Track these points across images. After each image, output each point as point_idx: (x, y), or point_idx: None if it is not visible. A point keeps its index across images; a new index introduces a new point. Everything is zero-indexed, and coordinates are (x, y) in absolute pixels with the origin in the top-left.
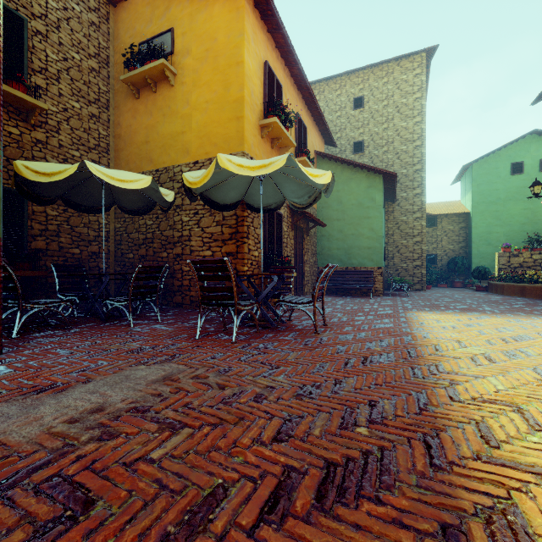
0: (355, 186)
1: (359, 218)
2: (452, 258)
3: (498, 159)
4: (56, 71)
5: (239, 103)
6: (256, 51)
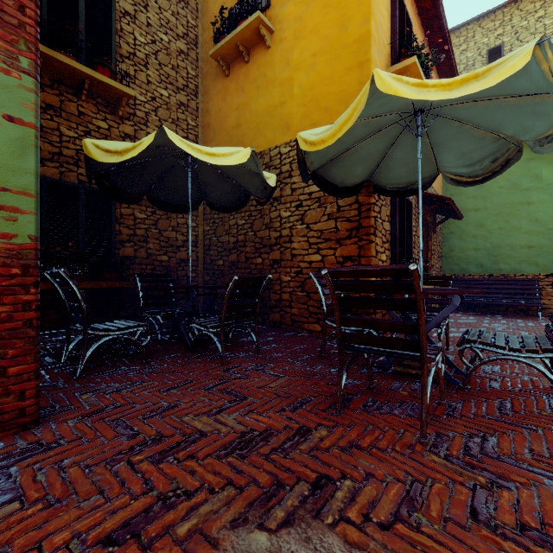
0: None
1: (512, 204)
2: None
3: None
4: (144, 56)
5: (362, 42)
6: None
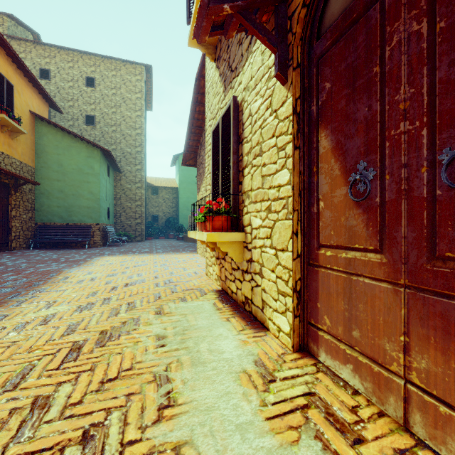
0: (75, 153)
1: (80, 181)
2: (168, 218)
3: None
4: None
5: None
6: None
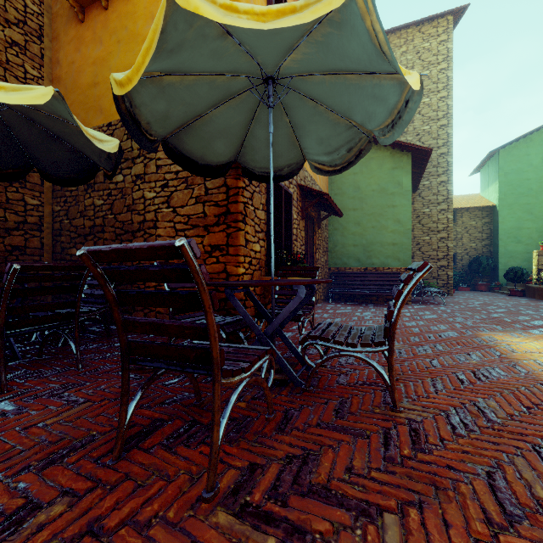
0: (376, 168)
1: (381, 206)
2: (475, 258)
3: (529, 144)
4: None
5: None
6: None
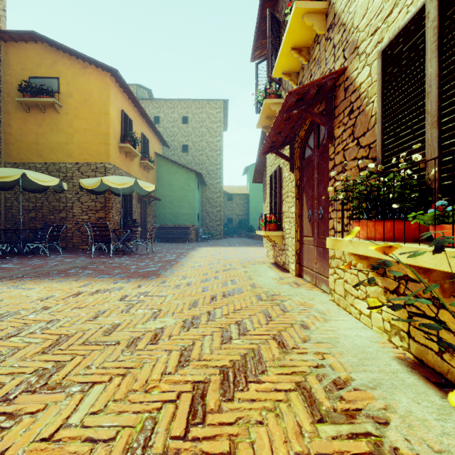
0: (179, 177)
1: (182, 196)
2: (240, 220)
3: None
4: None
5: (107, 136)
6: (116, 105)
